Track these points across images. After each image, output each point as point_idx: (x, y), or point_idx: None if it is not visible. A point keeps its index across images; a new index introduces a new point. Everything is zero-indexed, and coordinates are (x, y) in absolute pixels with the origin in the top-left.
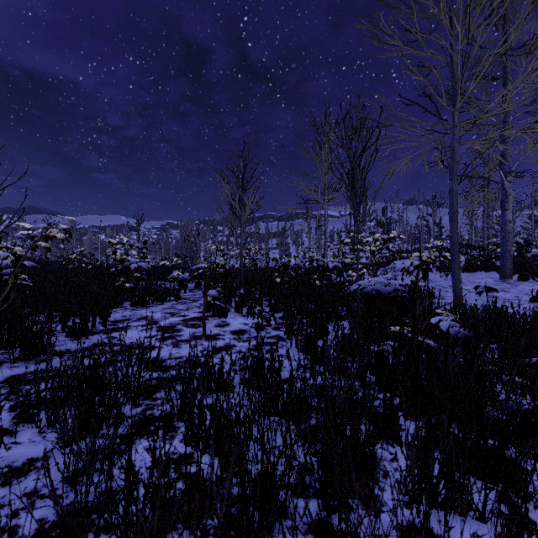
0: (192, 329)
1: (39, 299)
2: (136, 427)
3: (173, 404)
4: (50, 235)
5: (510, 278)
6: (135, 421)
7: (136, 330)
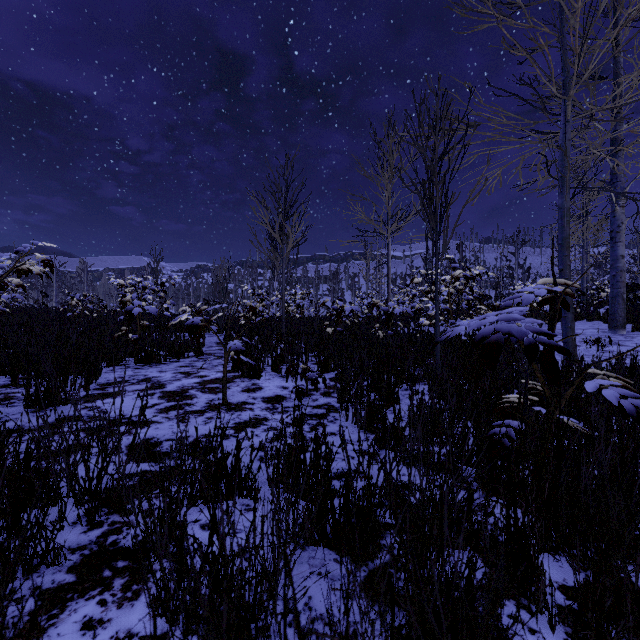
0: (210, 394)
1: (4, 354)
2: (79, 572)
3: (147, 530)
4: (24, 269)
5: (623, 328)
6: (82, 558)
7: (131, 397)
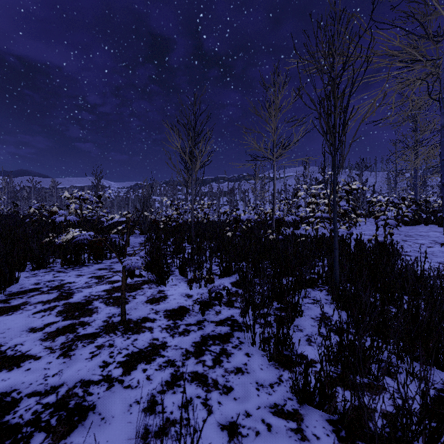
0: (113, 307)
1: None
2: None
3: None
4: None
5: None
6: None
7: (27, 313)
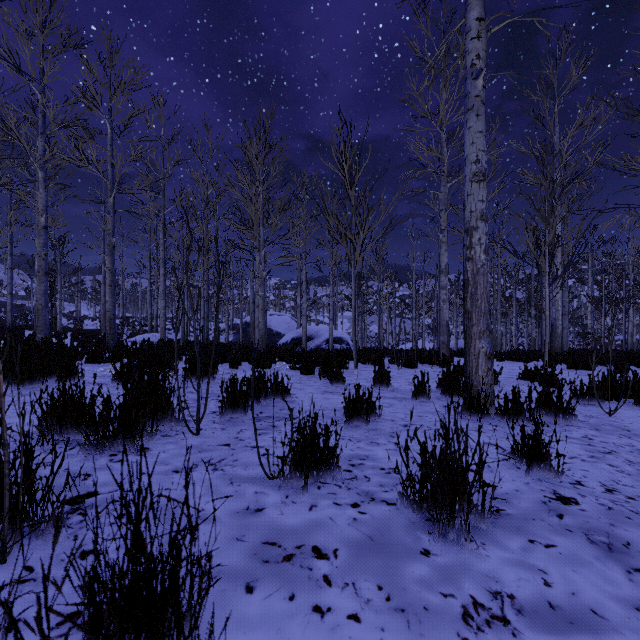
0: None
1: None
2: None
3: None
4: None
5: None
6: None
7: None
